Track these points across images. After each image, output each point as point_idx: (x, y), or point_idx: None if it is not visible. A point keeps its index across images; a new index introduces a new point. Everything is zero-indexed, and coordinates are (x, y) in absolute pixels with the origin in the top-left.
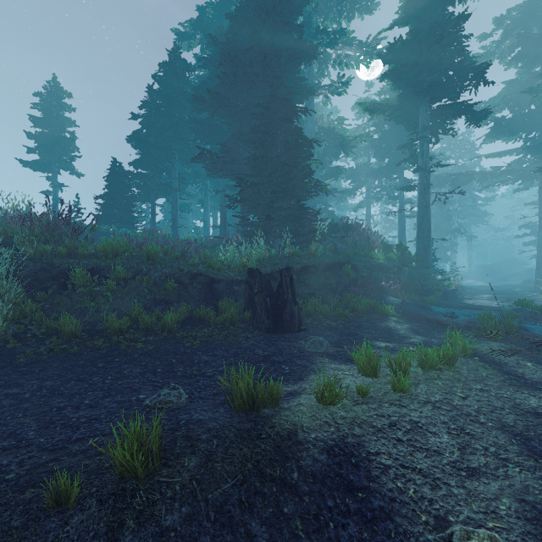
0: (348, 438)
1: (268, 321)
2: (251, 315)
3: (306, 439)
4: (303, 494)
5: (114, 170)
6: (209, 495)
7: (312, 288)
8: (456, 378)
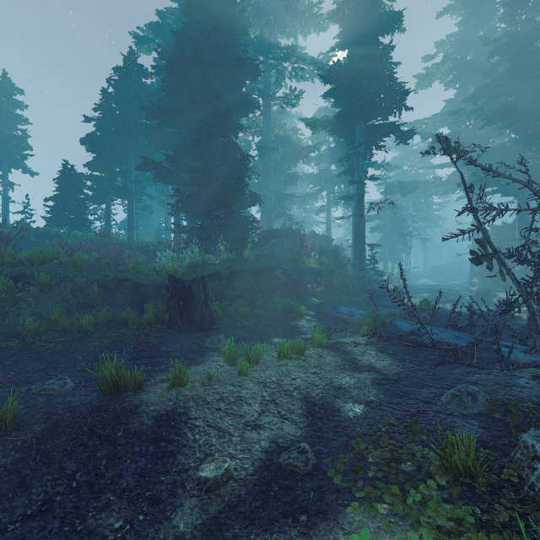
0: (179, 409)
1: (181, 322)
2: (169, 317)
3: (144, 411)
4: (119, 445)
5: (65, 172)
6: (42, 447)
7: (240, 291)
8: (299, 364)
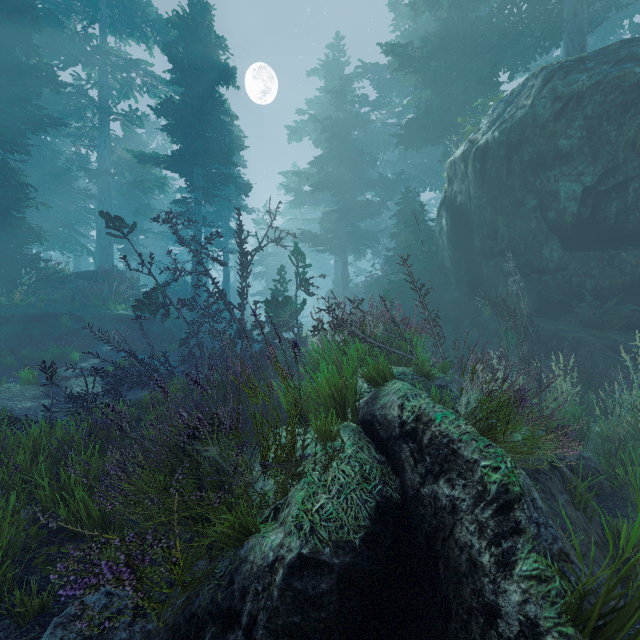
0: None
1: None
2: None
3: None
4: None
5: None
6: None
7: None
8: None
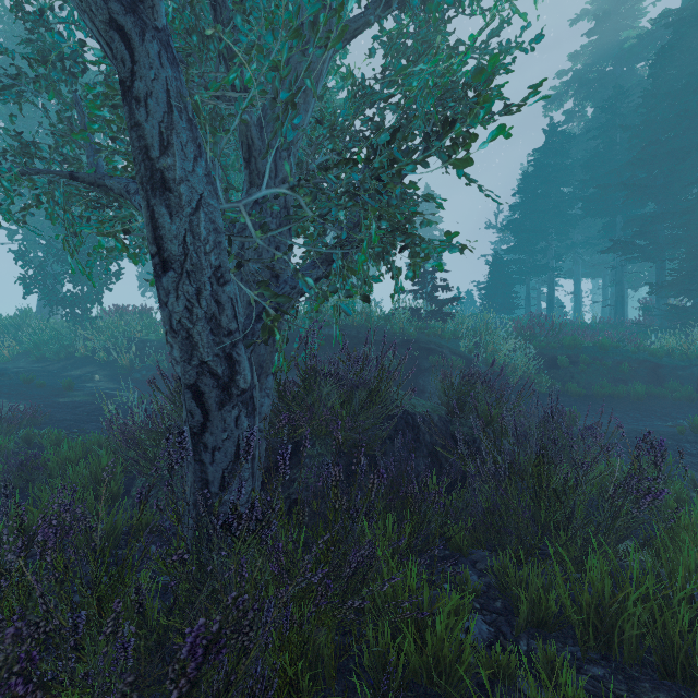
0: None
1: None
2: None
3: None
4: None
5: (496, 263)
6: None
7: None
8: None
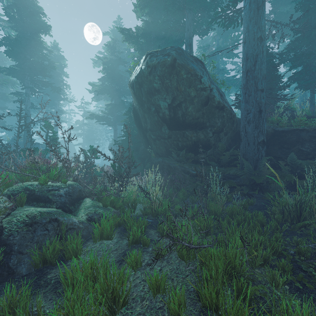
0: None
1: None
2: None
3: None
4: None
5: None
6: None
7: None
8: None
